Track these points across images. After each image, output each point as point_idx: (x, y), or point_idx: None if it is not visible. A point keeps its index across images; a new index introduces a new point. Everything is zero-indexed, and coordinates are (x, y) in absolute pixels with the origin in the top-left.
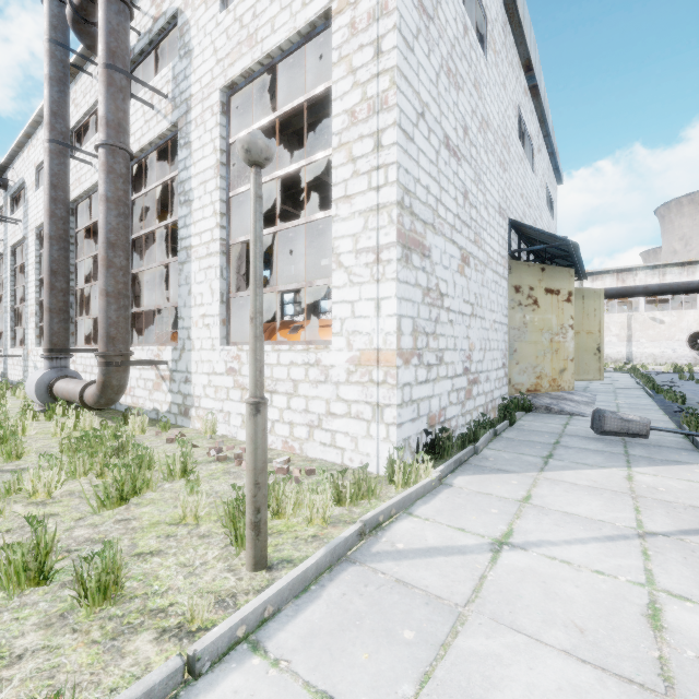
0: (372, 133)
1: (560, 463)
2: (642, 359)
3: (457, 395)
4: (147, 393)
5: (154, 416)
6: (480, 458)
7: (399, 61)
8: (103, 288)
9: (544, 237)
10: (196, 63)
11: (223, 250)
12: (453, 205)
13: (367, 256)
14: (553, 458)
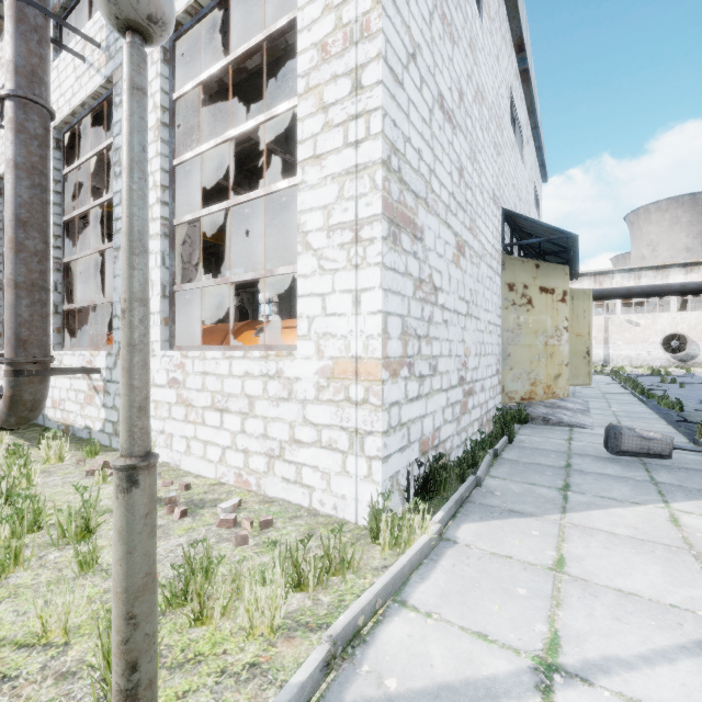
0: (350, 71)
1: (583, 498)
2: (619, 362)
3: (452, 411)
4: (79, 408)
5: (86, 436)
6: (483, 492)
7: None
8: (10, 278)
9: (540, 230)
10: None
11: (165, 232)
12: (448, 181)
13: (342, 234)
14: (571, 489)
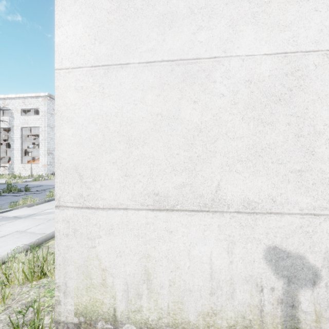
0: (44, 142)
1: None
2: None
3: None
4: (1, 172)
5: None
6: None
7: (47, 136)
8: None
9: None
10: (15, 120)
11: (21, 150)
12: None
13: (44, 154)
14: None
